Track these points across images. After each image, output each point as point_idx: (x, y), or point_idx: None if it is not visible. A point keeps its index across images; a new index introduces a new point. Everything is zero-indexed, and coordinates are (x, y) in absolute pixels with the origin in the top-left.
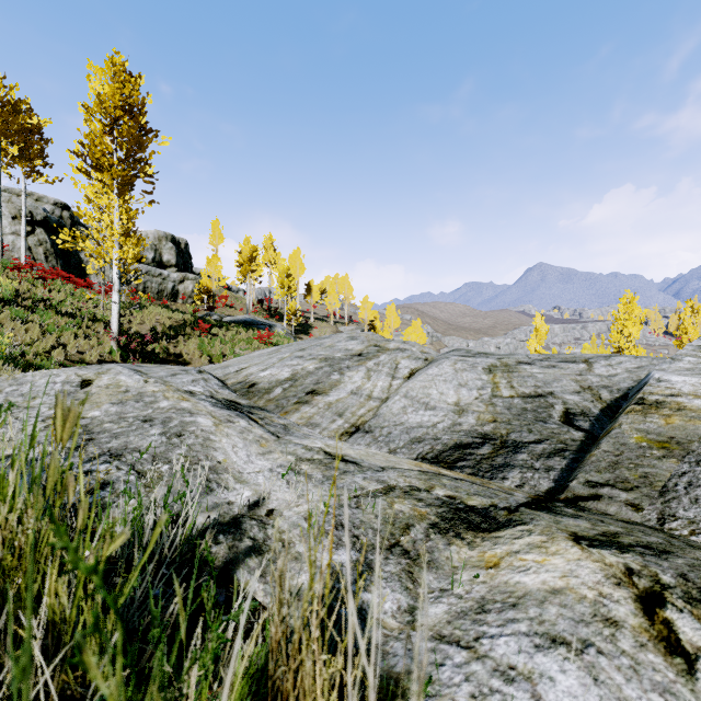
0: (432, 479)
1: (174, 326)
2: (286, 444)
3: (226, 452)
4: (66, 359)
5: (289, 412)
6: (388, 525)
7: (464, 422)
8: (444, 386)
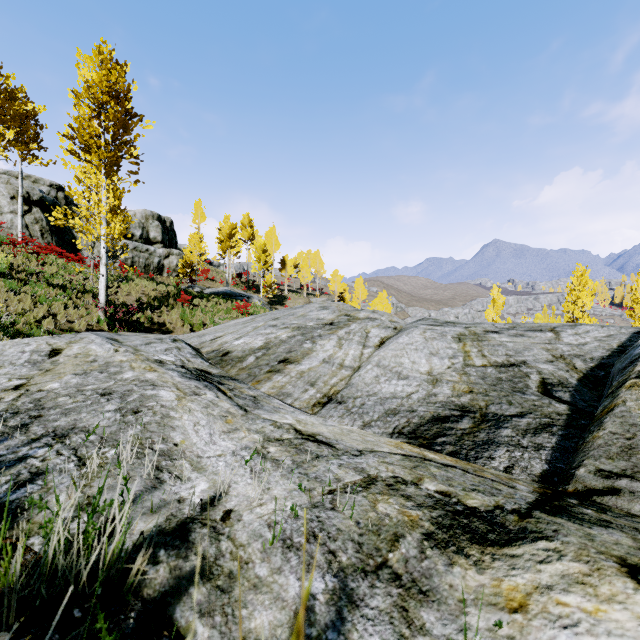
0: (418, 466)
1: (158, 298)
2: (254, 419)
3: (185, 432)
4: (56, 328)
5: (261, 381)
6: (371, 535)
7: (440, 392)
8: (415, 354)
